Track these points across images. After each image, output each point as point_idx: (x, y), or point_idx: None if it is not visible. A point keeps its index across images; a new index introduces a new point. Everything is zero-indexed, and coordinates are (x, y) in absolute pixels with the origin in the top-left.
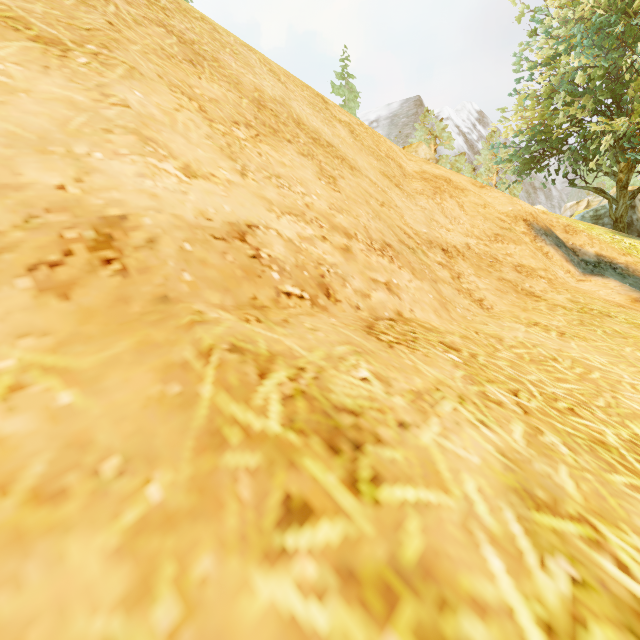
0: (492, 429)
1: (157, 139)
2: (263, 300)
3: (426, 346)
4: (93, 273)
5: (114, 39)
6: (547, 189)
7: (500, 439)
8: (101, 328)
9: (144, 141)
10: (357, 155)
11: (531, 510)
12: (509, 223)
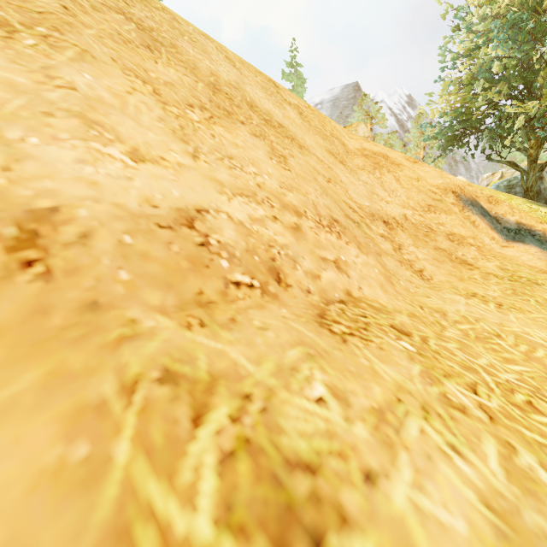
0: (466, 458)
1: (104, 122)
2: (210, 294)
3: (378, 334)
4: (8, 279)
5: (67, 22)
6: (466, 162)
7: (478, 475)
8: (6, 353)
9: (88, 124)
10: (305, 135)
11: None
12: (440, 195)
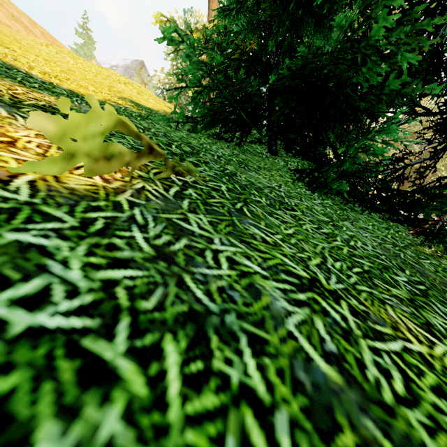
0: None
1: None
2: None
3: None
4: None
5: None
6: None
7: None
8: None
9: None
10: (41, 37)
11: None
12: None
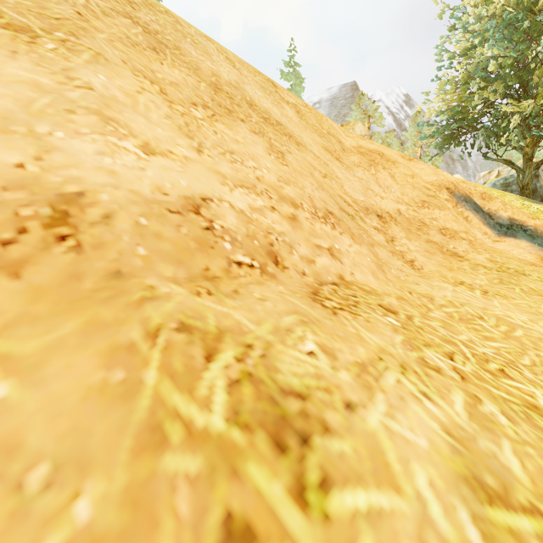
0: (435, 402)
1: (118, 119)
2: (215, 270)
3: (367, 310)
4: (46, 250)
5: (82, 28)
6: (463, 161)
7: (443, 413)
8: (50, 307)
9: (105, 121)
10: (303, 132)
11: (484, 505)
12: (434, 191)
